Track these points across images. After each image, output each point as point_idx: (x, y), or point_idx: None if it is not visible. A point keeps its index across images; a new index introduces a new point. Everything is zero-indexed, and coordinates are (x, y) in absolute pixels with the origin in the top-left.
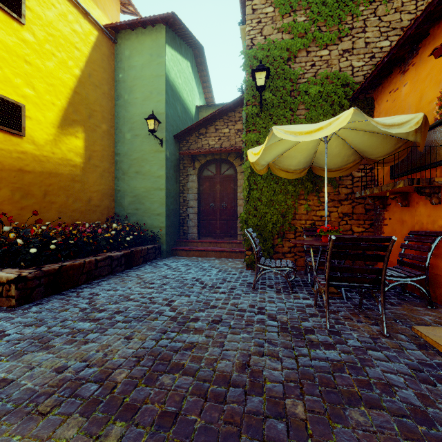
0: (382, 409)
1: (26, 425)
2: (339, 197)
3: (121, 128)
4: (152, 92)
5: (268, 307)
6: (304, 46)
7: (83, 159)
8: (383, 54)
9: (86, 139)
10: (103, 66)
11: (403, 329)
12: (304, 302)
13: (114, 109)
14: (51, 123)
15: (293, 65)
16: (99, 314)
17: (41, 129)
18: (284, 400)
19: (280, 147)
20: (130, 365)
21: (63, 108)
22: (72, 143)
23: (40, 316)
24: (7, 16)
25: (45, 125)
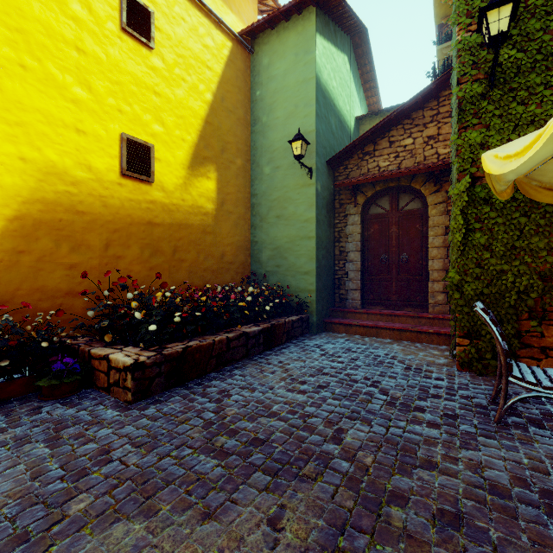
0: None
1: None
2: None
3: (259, 160)
4: (298, 104)
5: None
6: None
7: (215, 205)
8: None
9: (219, 180)
10: (238, 85)
11: None
12: None
13: (250, 138)
14: (181, 163)
15: None
16: (229, 441)
17: (170, 172)
18: None
19: None
20: None
21: (194, 144)
22: (203, 187)
23: (154, 428)
24: (137, 42)
25: (174, 167)
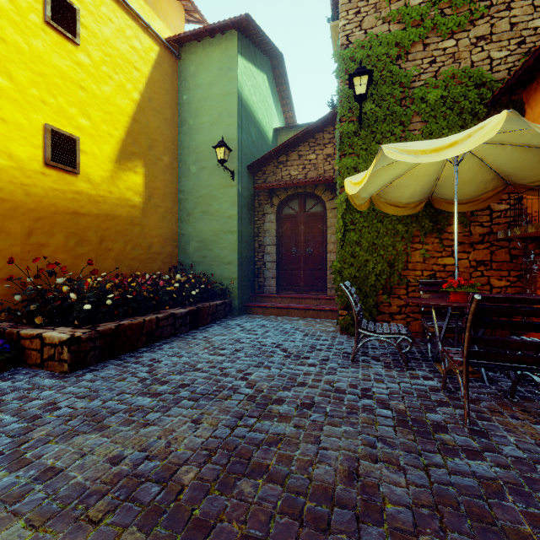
0: None
1: (74, 536)
2: (471, 238)
3: (186, 159)
4: (222, 114)
5: (375, 389)
6: (419, 38)
7: (142, 199)
8: (538, 38)
9: (146, 175)
10: (165, 87)
11: None
12: (425, 383)
13: (177, 138)
14: (108, 157)
15: (404, 65)
16: (161, 387)
17: (97, 165)
18: (416, 536)
19: (389, 173)
20: (200, 461)
21: (121, 140)
22: (130, 180)
23: (94, 386)
24: (62, 37)
25: (101, 160)
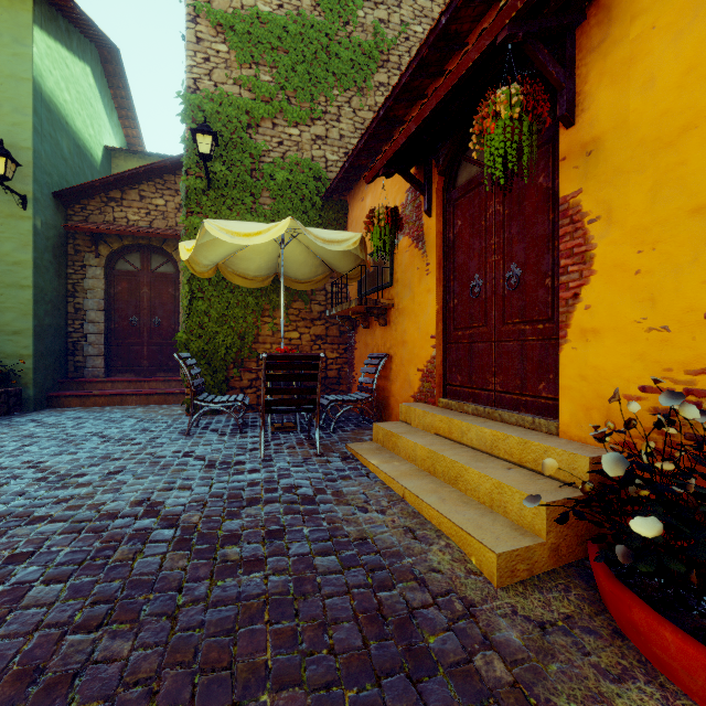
0: (277, 502)
1: None
2: (312, 315)
3: None
4: (2, 103)
5: (199, 450)
6: (269, 115)
7: None
8: None
9: None
10: None
11: (339, 449)
12: (250, 440)
13: None
14: None
15: (255, 136)
16: None
17: None
18: (181, 515)
19: (229, 245)
20: None
21: None
22: None
23: None
24: None
25: None
